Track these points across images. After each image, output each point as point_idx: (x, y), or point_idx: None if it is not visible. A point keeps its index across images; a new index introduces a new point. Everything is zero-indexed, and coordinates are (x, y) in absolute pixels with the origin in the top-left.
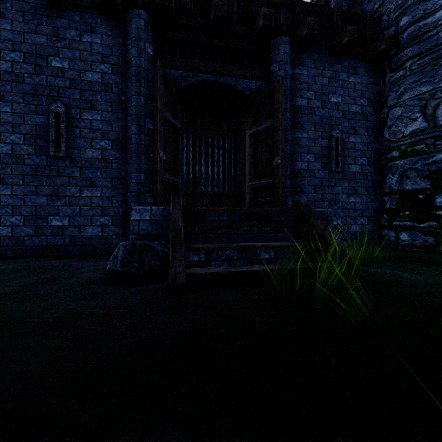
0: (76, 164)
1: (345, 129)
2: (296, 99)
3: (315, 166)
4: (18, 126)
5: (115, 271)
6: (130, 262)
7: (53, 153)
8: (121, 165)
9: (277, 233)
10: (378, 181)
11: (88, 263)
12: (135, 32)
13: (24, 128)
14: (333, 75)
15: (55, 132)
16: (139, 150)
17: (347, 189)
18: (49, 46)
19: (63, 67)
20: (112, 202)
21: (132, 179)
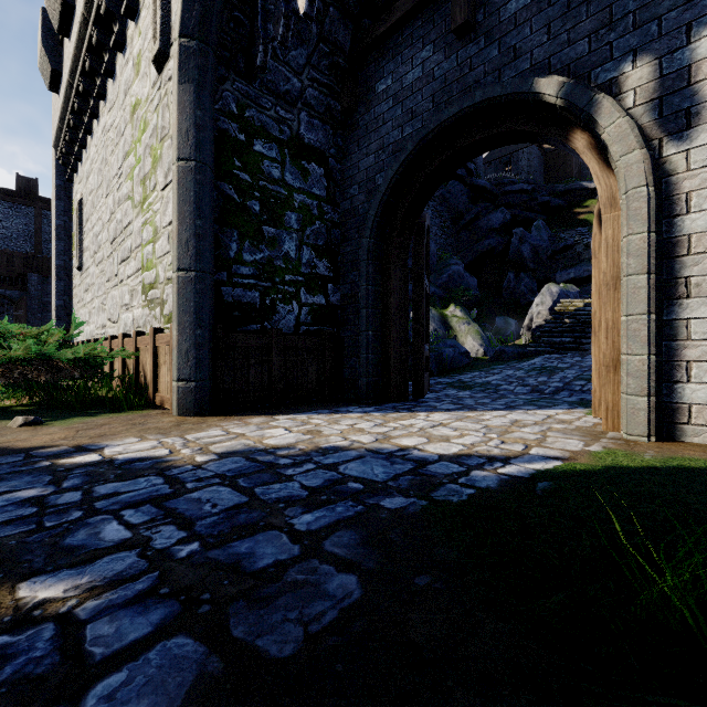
0: None
1: None
2: (44, 299)
3: None
4: None
5: None
6: None
7: None
8: None
9: None
10: None
11: None
12: None
13: None
14: None
15: None
16: None
17: None
18: None
19: None
20: None
21: None
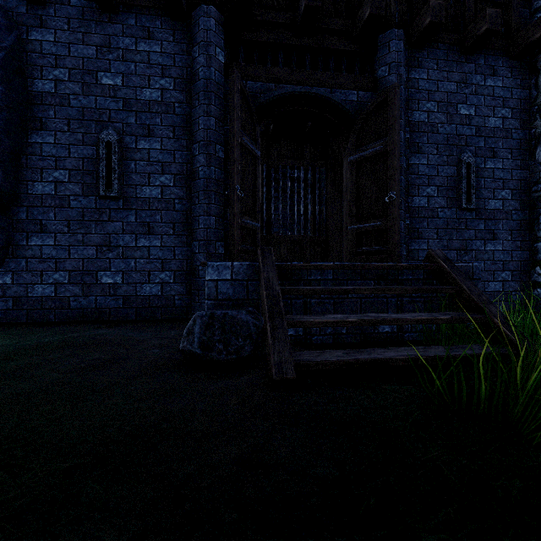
0: (131, 205)
1: (480, 151)
2: (412, 113)
3: (438, 202)
4: (62, 160)
5: (191, 353)
6: (210, 341)
7: (103, 193)
8: (185, 206)
9: (402, 298)
10: (527, 221)
11: (149, 334)
12: (203, 35)
13: (69, 162)
14: (463, 78)
15: (106, 166)
16: (209, 186)
17: (483, 233)
18: (98, 59)
19: (116, 84)
20: (175, 253)
21: (199, 224)
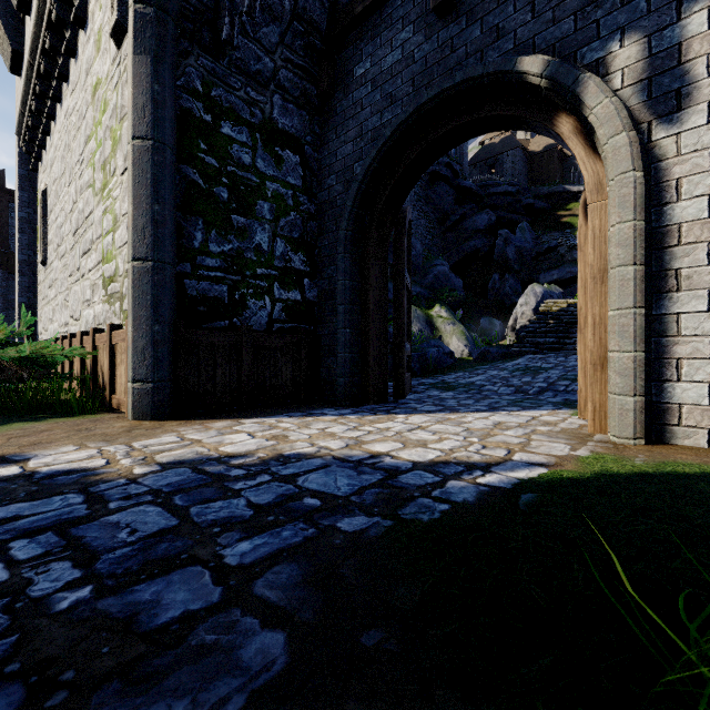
0: None
1: None
2: (10, 296)
3: None
4: None
5: None
6: None
7: None
8: None
9: None
10: None
11: None
12: None
13: None
14: None
15: None
16: None
17: None
18: None
19: None
20: None
21: None
